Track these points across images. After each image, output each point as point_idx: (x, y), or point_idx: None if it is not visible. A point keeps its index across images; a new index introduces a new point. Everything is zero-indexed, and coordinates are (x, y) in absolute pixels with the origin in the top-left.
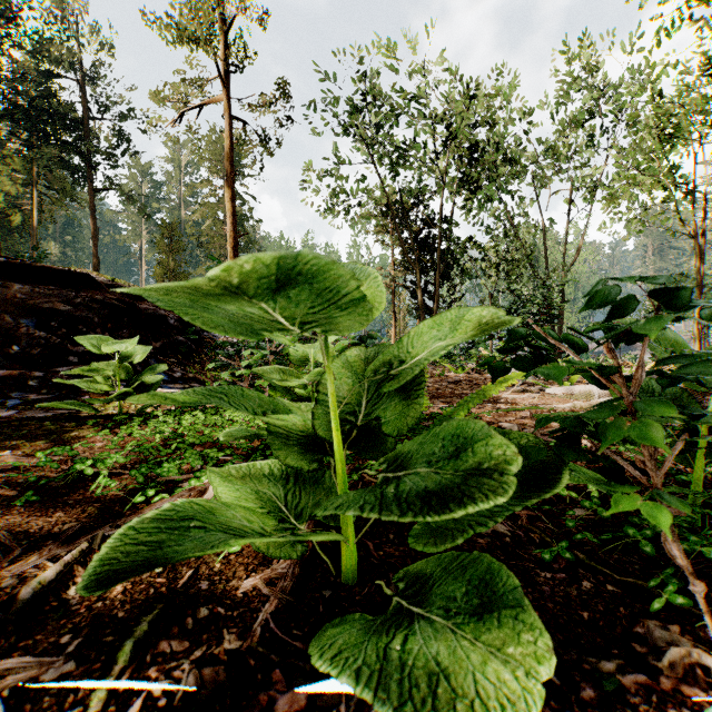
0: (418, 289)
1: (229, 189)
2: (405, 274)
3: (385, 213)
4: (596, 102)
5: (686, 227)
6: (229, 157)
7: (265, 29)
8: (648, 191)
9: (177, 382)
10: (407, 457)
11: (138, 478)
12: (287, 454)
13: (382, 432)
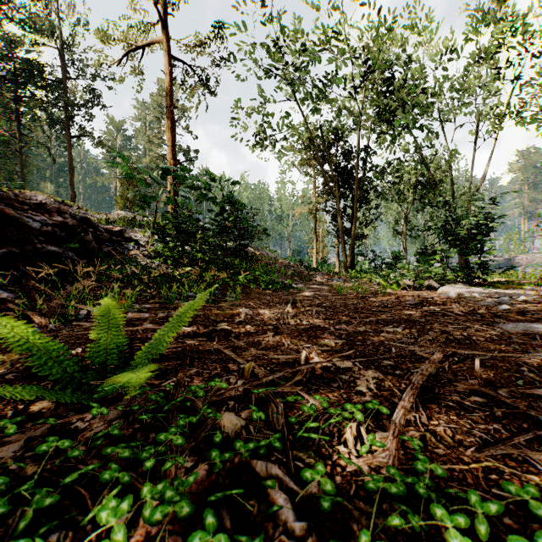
0: (338, 212)
1: (169, 121)
2: (325, 200)
3: (308, 146)
4: (504, 38)
5: None
6: (169, 92)
7: None
8: None
9: None
10: None
11: None
12: None
13: None
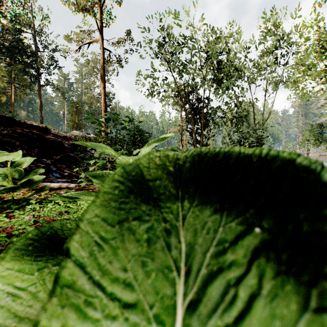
0: (193, 131)
1: (102, 83)
2: (187, 124)
3: (177, 95)
4: (279, 42)
5: None
6: (102, 67)
7: (119, 5)
8: (315, 78)
9: (64, 178)
10: None
11: None
12: None
13: None
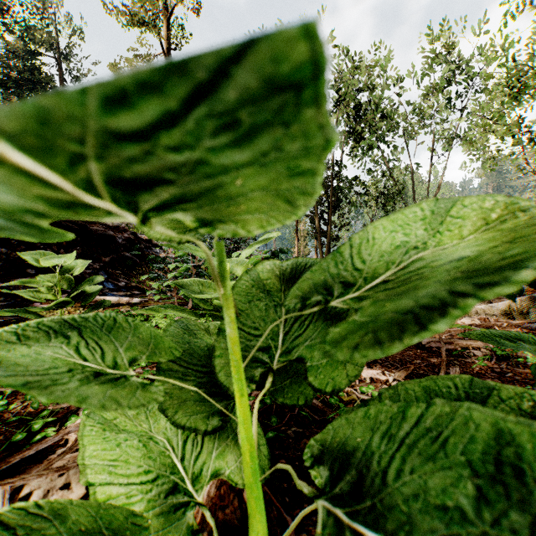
0: (316, 217)
1: None
2: None
3: None
4: (453, 73)
5: (531, 166)
6: None
7: (198, 15)
8: (501, 137)
9: (121, 290)
10: (371, 472)
11: (33, 404)
12: (178, 405)
13: (308, 383)
